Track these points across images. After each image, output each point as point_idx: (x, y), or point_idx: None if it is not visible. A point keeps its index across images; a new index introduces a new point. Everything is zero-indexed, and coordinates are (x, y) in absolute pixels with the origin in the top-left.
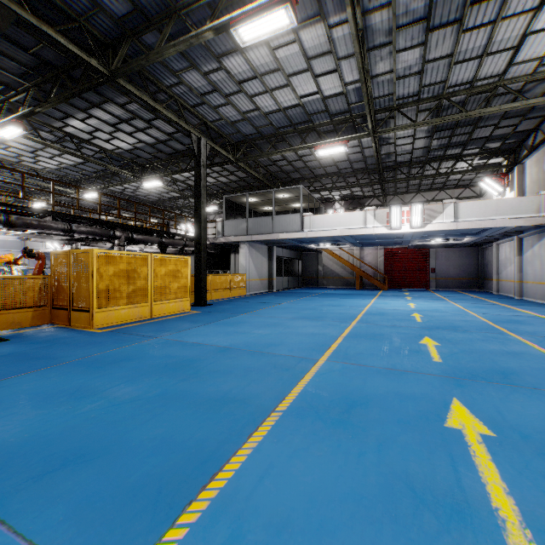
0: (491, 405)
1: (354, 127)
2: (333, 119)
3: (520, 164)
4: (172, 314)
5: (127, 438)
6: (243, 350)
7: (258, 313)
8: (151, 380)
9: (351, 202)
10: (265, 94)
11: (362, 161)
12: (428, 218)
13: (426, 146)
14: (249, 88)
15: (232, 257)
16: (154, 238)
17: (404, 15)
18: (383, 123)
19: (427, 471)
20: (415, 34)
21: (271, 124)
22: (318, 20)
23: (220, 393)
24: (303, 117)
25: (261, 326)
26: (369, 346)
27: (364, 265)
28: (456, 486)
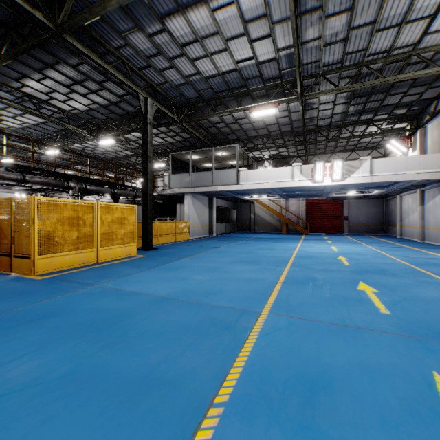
0: None
1: (284, 92)
2: (266, 84)
3: (422, 128)
4: (118, 258)
5: None
6: (180, 300)
7: (199, 257)
8: (65, 347)
9: (278, 161)
10: (205, 58)
11: (289, 124)
12: (347, 173)
13: (344, 111)
14: (191, 52)
15: (178, 207)
16: (107, 189)
17: None
18: (310, 87)
19: None
20: None
21: (211, 88)
22: None
23: (146, 370)
24: (239, 81)
25: (200, 271)
26: (309, 293)
27: (289, 213)
28: None
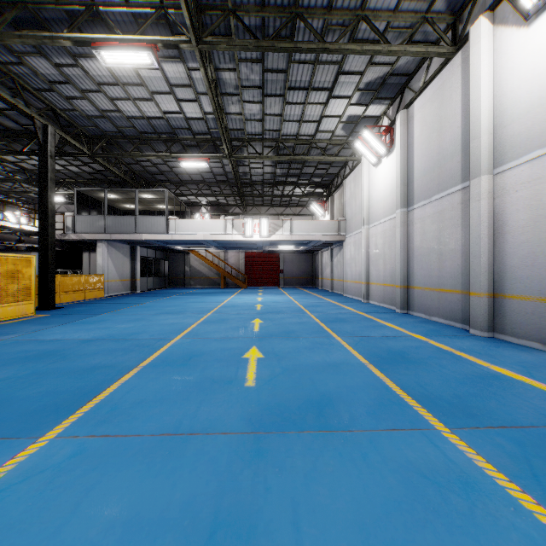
0: (271, 346)
1: (215, 147)
2: (196, 137)
3: (332, 196)
4: (11, 319)
5: (15, 396)
6: (107, 339)
7: (120, 312)
8: (16, 367)
9: (216, 208)
10: (127, 100)
11: (224, 175)
12: (273, 230)
13: (272, 172)
14: (110, 91)
15: (86, 256)
16: None
17: (246, 80)
18: (237, 150)
19: (223, 373)
20: (256, 94)
21: (134, 127)
22: (179, 60)
23: (91, 365)
24: (167, 128)
25: (123, 322)
26: (215, 327)
27: (228, 266)
28: (234, 375)
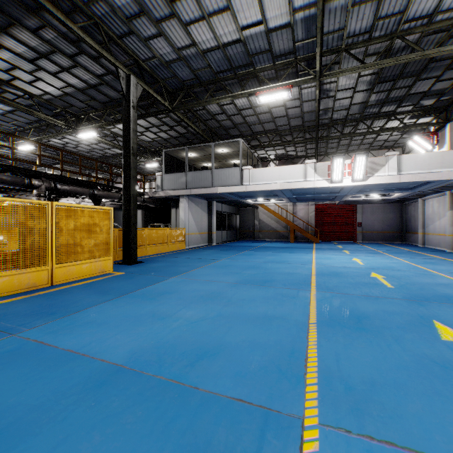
0: None
1: (297, 74)
2: (275, 63)
3: (452, 121)
4: (85, 278)
5: None
6: (145, 377)
7: (192, 275)
8: None
9: (284, 161)
10: (202, 22)
11: (299, 117)
12: (370, 171)
13: (363, 101)
14: (183, 13)
15: (173, 212)
16: (84, 189)
17: None
18: (330, 65)
19: None
20: None
21: (209, 67)
22: None
23: None
24: (244, 58)
25: (192, 300)
26: (370, 352)
27: (296, 219)
28: None
